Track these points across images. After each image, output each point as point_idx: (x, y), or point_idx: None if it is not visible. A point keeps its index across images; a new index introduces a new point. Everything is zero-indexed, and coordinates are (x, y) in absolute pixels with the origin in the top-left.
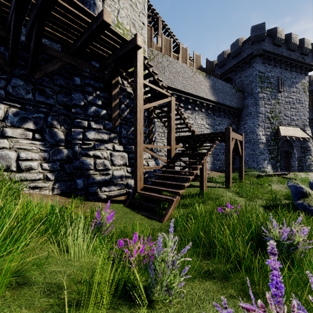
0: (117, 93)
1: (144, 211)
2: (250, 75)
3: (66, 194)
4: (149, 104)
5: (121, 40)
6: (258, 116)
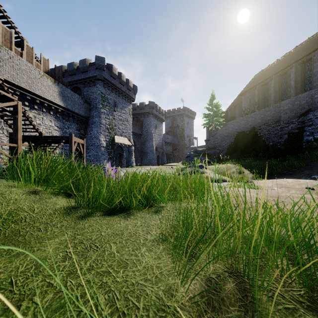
0: None
1: None
2: (95, 92)
3: None
4: None
5: None
6: (100, 126)
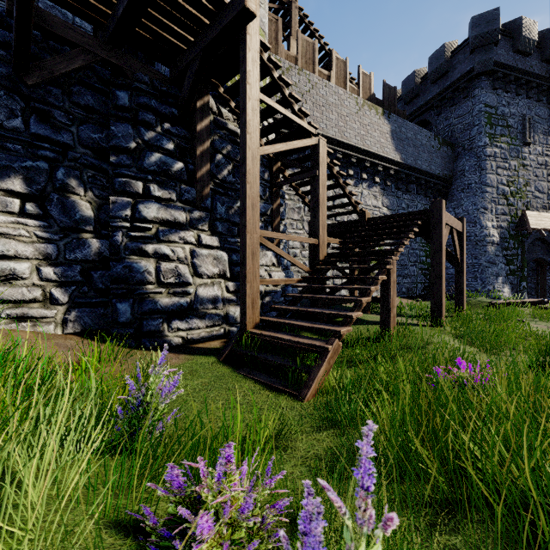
0: (206, 128)
1: (261, 373)
2: (467, 113)
3: (94, 334)
4: (272, 145)
5: (212, 4)
6: (484, 191)
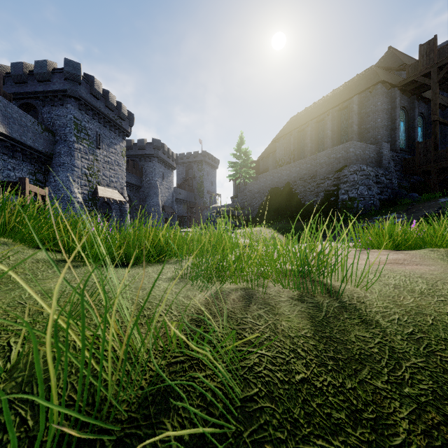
0: None
1: None
2: (63, 116)
3: None
4: None
5: None
6: (74, 170)
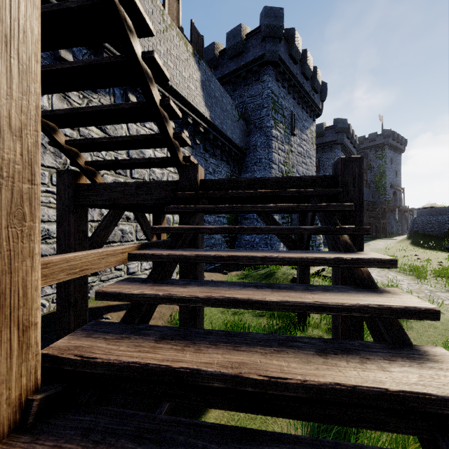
0: None
1: None
2: (258, 95)
3: None
4: None
5: None
6: (271, 167)
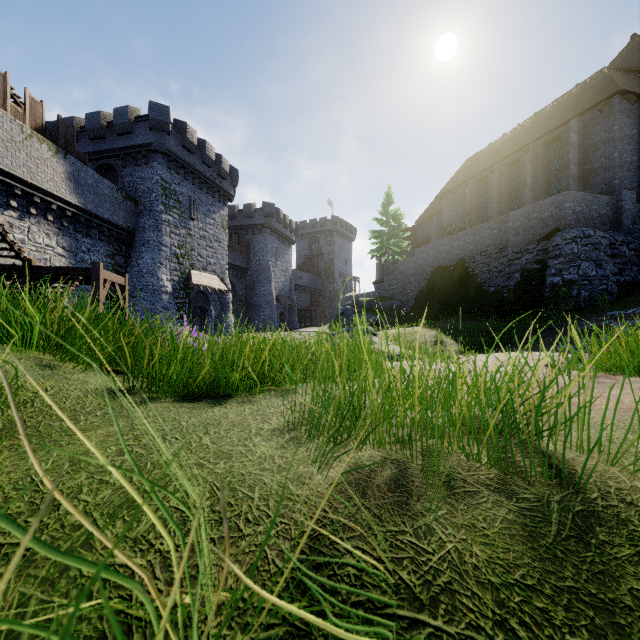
0: None
1: None
2: (148, 178)
3: None
4: None
5: None
6: (161, 250)
